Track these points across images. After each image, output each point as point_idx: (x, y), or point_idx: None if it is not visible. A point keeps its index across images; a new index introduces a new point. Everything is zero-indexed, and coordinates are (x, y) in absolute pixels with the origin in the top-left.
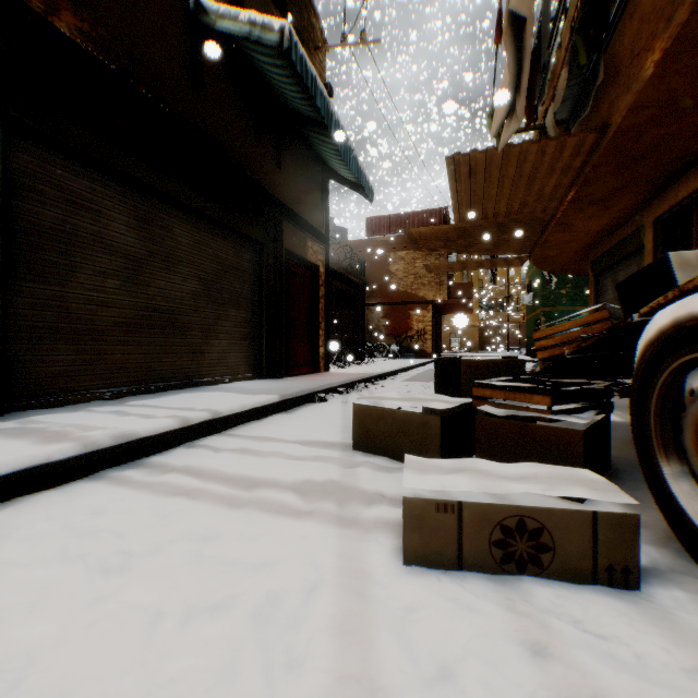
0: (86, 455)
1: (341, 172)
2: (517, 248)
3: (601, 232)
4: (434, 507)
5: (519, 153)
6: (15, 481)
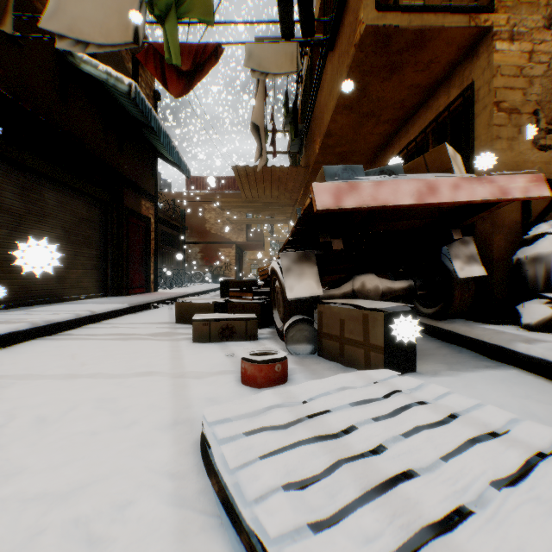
0: (33, 329)
1: (167, 156)
2: (282, 214)
3: None
4: (202, 324)
5: (271, 170)
6: (5, 338)
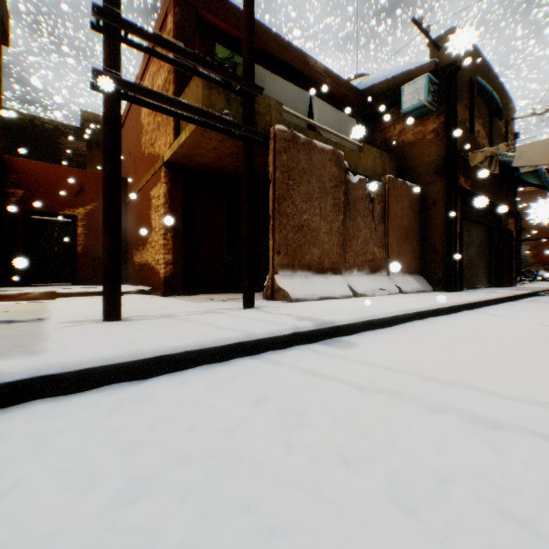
0: (511, 296)
1: (530, 182)
2: None
3: None
4: None
5: None
6: (507, 298)
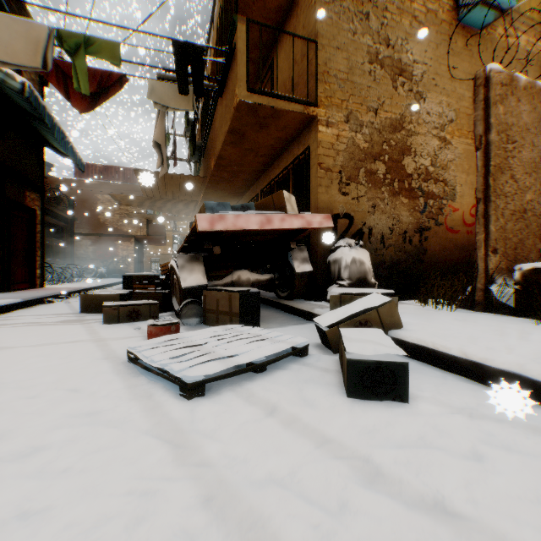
0: None
1: (59, 148)
2: (184, 212)
3: None
4: (112, 309)
5: (172, 176)
6: None
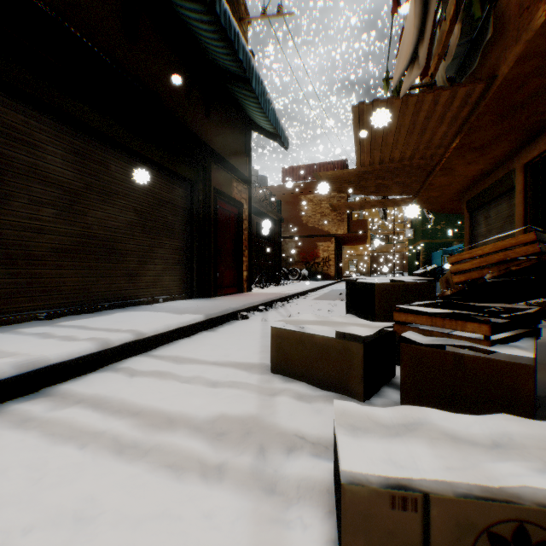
0: None
1: (262, 124)
2: (406, 190)
3: (476, 176)
4: (387, 500)
5: (415, 103)
6: None
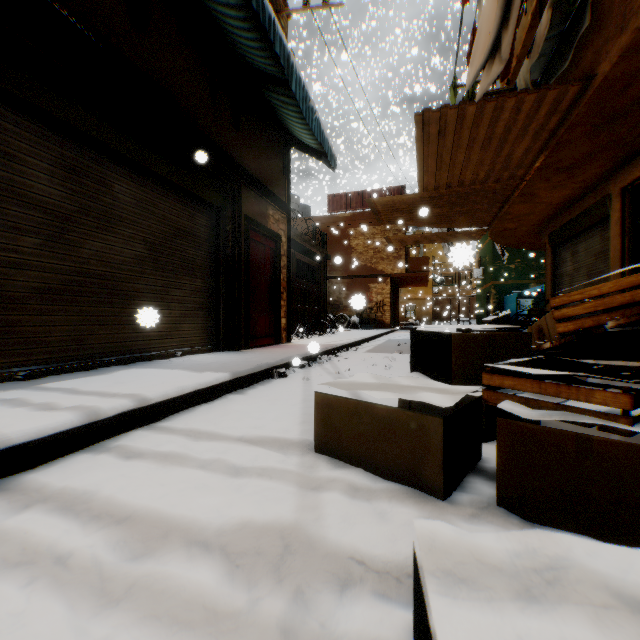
0: None
1: (303, 139)
2: (477, 220)
3: (562, 204)
4: None
5: (493, 110)
6: None
